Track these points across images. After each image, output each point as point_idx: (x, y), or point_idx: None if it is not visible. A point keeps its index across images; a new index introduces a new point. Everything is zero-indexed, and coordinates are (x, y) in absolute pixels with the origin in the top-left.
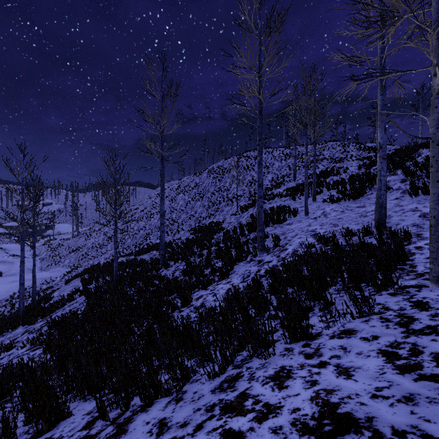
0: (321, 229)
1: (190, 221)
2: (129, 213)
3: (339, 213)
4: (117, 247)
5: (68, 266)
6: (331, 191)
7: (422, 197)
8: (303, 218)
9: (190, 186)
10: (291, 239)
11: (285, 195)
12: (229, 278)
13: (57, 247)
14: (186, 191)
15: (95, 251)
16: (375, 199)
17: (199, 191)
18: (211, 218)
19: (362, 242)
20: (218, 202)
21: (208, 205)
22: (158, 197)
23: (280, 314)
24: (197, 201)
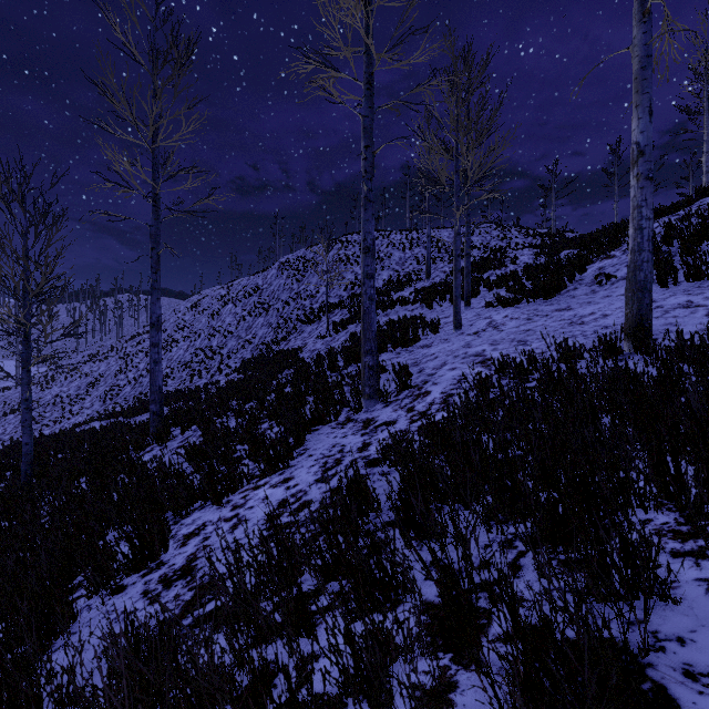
0: (495, 350)
1: (243, 351)
2: (134, 340)
3: (524, 322)
4: (103, 403)
5: None
6: (495, 291)
7: (689, 285)
8: (452, 334)
9: (246, 291)
10: (433, 372)
11: (412, 301)
12: (289, 469)
13: None
14: (238, 300)
15: (58, 410)
16: (586, 296)
17: (263, 300)
18: (281, 345)
19: (620, 368)
20: (295, 318)
21: (276, 323)
22: (188, 311)
23: (472, 705)
24: (257, 316)
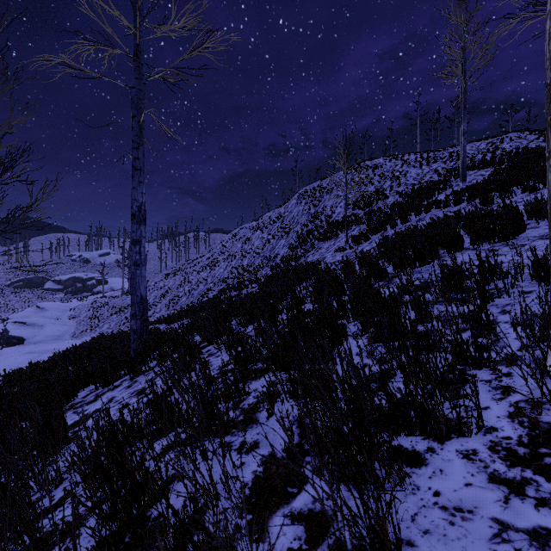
0: None
1: (267, 268)
2: (192, 262)
3: None
4: (167, 309)
5: (106, 333)
6: None
7: None
8: None
9: (271, 220)
10: None
11: (455, 201)
12: None
13: (100, 306)
14: (264, 226)
15: None
16: None
17: (284, 225)
18: (300, 261)
19: None
20: (312, 237)
21: (295, 243)
22: (229, 239)
23: None
24: (279, 239)
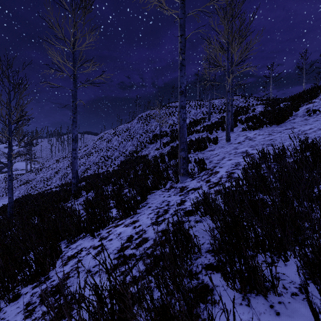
0: (254, 149)
1: (121, 157)
2: None
3: (267, 136)
4: (60, 180)
5: (18, 196)
6: (245, 124)
7: None
8: (225, 144)
9: (123, 130)
10: (218, 161)
11: (202, 131)
12: (136, 215)
13: None
14: (119, 134)
15: (42, 183)
16: (302, 121)
17: (130, 134)
18: (138, 154)
19: None
20: (145, 141)
21: (136, 144)
22: (98, 140)
23: None
24: (128, 141)
